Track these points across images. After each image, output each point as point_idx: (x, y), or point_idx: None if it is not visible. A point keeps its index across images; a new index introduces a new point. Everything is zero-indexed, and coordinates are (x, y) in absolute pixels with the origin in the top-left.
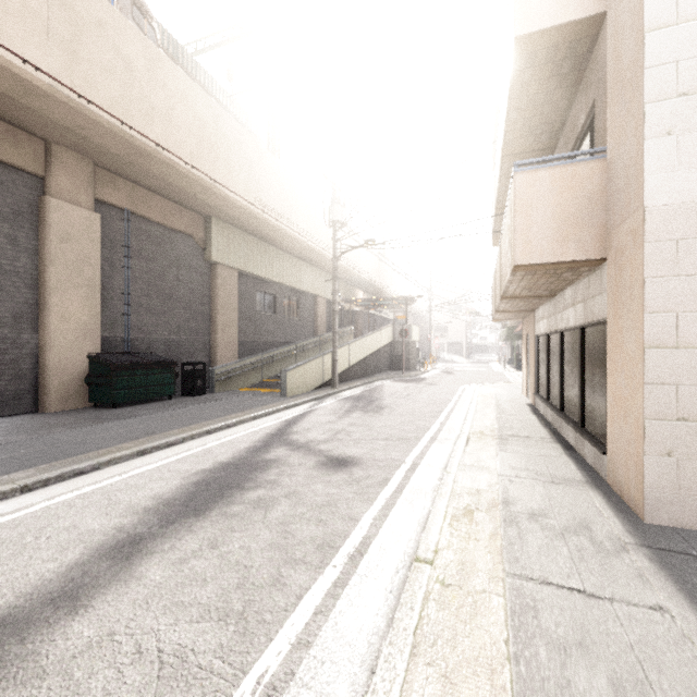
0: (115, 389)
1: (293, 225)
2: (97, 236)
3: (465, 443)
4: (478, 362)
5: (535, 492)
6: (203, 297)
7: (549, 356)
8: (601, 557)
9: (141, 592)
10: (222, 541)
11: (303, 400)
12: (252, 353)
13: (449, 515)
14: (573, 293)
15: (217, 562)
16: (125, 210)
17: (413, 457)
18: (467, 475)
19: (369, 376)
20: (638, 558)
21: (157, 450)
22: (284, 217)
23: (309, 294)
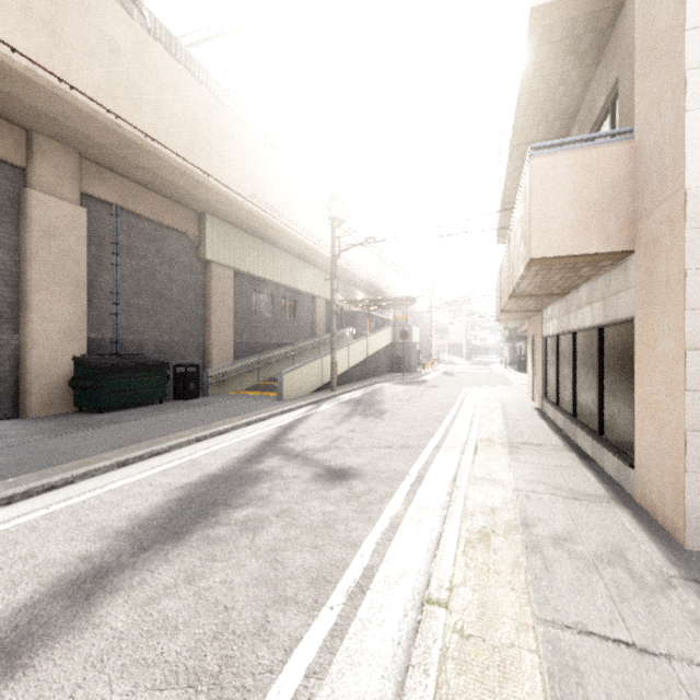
0: (102, 393)
1: (291, 223)
2: (83, 232)
3: (473, 452)
4: (479, 363)
5: (556, 511)
6: (196, 297)
7: (559, 358)
8: (645, 595)
9: (96, 646)
10: (201, 574)
11: (300, 404)
12: (248, 355)
13: (462, 540)
14: (590, 290)
15: (192, 602)
16: (114, 205)
17: (418, 468)
18: (479, 490)
19: (369, 378)
20: (689, 596)
21: (140, 460)
22: (281, 214)
23: (308, 294)
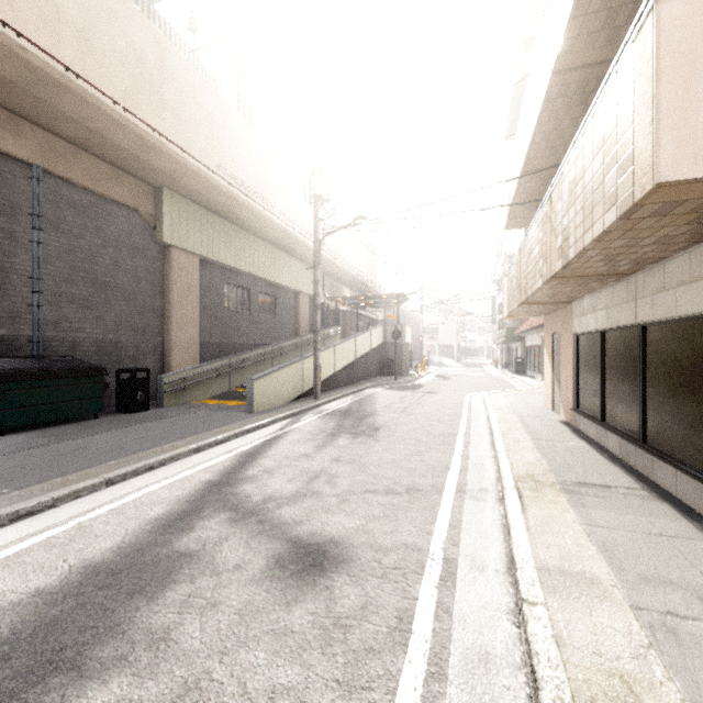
0: (3, 408)
1: (268, 205)
2: None
3: (520, 504)
4: (471, 365)
5: None
6: (152, 288)
7: (605, 361)
8: None
9: None
10: None
11: (273, 417)
12: (219, 356)
13: None
14: (697, 259)
15: None
16: (34, 166)
17: (441, 540)
18: (570, 608)
19: (358, 382)
20: None
21: None
22: (257, 193)
23: (290, 290)
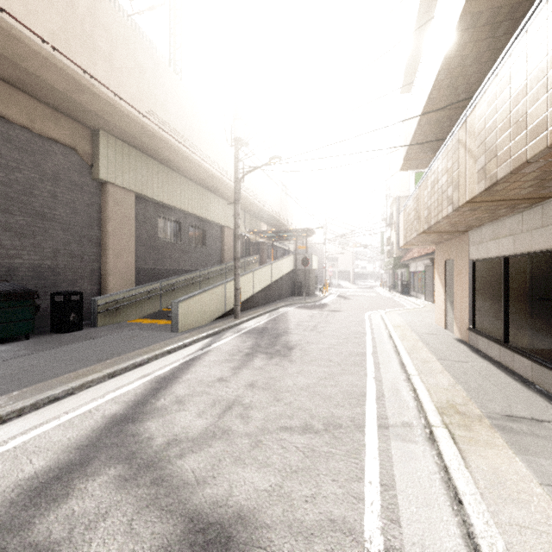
0: None
1: (196, 150)
2: None
3: (457, 451)
4: (364, 287)
5: None
6: (90, 219)
7: (508, 285)
8: None
9: None
10: None
11: (195, 337)
12: (153, 280)
13: None
14: None
15: None
16: None
17: (376, 511)
18: None
19: (273, 302)
20: None
21: None
22: (185, 139)
23: (216, 224)
